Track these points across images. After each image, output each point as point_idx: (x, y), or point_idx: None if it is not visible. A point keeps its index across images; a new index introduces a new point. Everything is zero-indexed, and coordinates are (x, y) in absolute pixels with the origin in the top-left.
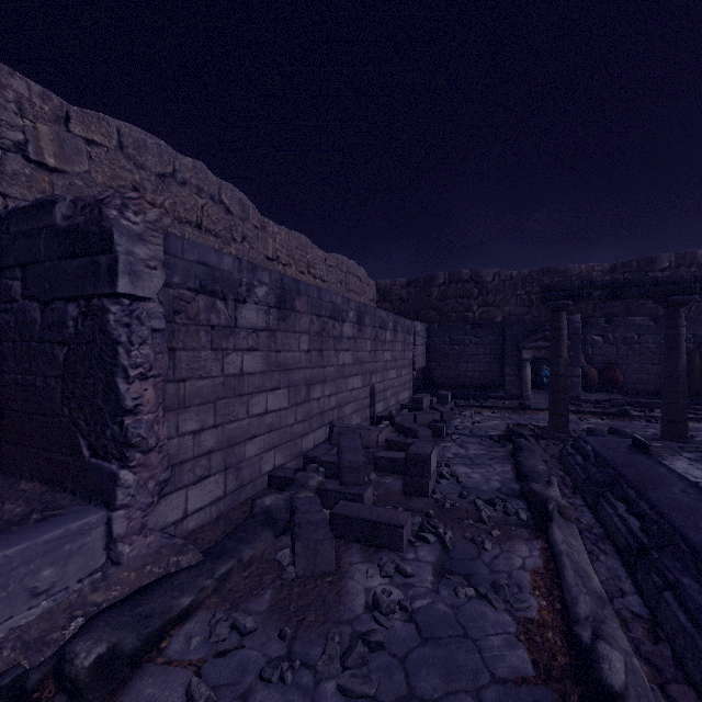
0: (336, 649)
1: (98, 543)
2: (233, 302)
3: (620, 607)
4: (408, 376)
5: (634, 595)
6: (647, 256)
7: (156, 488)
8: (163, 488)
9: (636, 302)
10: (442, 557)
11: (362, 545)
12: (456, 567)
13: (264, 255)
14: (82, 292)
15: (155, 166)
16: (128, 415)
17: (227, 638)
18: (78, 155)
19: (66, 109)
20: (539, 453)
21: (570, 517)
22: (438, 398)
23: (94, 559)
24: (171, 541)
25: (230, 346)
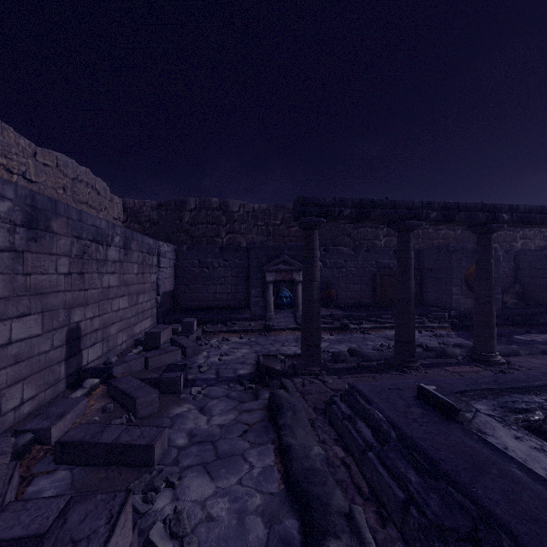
0: None
1: None
2: None
3: None
4: (150, 302)
5: None
6: None
7: None
8: None
9: (338, 237)
10: None
11: None
12: None
13: None
14: None
15: None
16: None
17: None
18: None
19: None
20: (303, 411)
21: None
22: (182, 327)
23: None
24: None
25: None
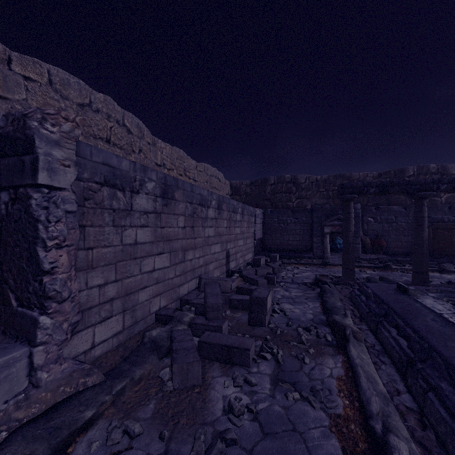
0: (201, 447)
1: (21, 372)
2: (129, 192)
3: (398, 403)
4: (251, 244)
5: (406, 393)
6: (400, 167)
7: (69, 328)
8: (76, 327)
9: (393, 196)
10: (276, 370)
11: (221, 363)
12: (286, 377)
13: (155, 162)
14: (11, 183)
15: (76, 98)
16: (46, 275)
17: (120, 442)
18: (17, 87)
19: (8, 53)
20: (337, 294)
21: (361, 338)
22: (270, 258)
23: (18, 384)
24: (81, 366)
25: (127, 223)
